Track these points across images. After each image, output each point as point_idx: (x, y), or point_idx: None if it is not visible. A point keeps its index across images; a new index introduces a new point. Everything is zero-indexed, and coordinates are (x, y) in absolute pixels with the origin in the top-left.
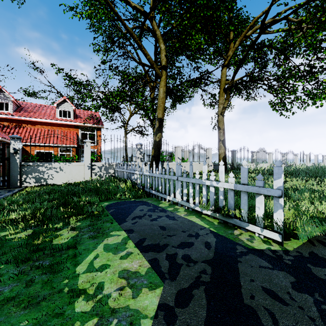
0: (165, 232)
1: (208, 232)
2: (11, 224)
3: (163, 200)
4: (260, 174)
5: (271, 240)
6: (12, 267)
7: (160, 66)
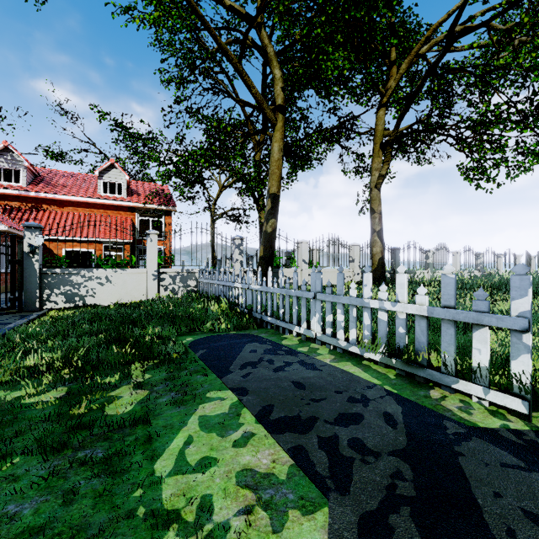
0: (306, 393)
1: (383, 394)
2: (29, 377)
3: (287, 334)
4: (481, 289)
5: (505, 409)
6: (35, 461)
7: (273, 106)
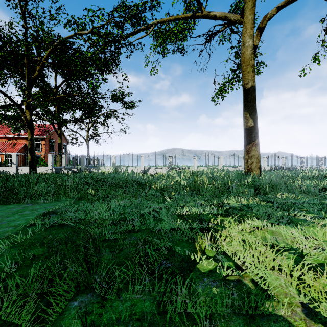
0: None
1: None
2: None
3: None
4: None
5: None
6: None
7: None
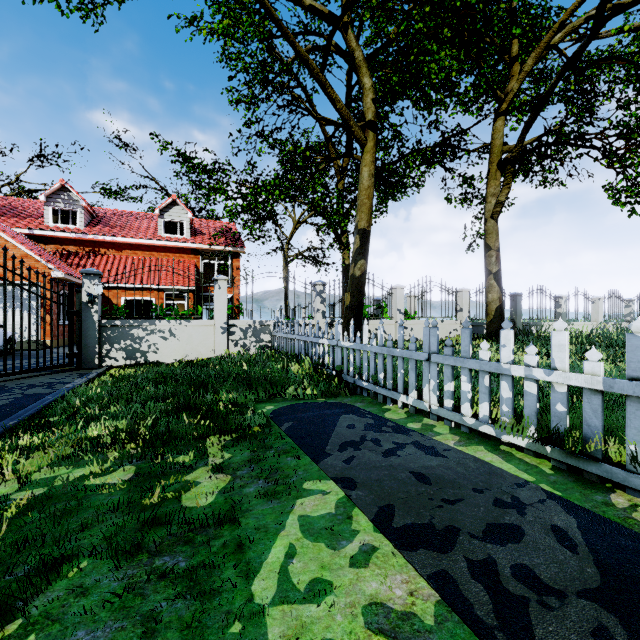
0: (433, 490)
1: (542, 496)
2: (93, 451)
3: (389, 404)
4: None
5: None
6: (105, 567)
7: (362, 123)
